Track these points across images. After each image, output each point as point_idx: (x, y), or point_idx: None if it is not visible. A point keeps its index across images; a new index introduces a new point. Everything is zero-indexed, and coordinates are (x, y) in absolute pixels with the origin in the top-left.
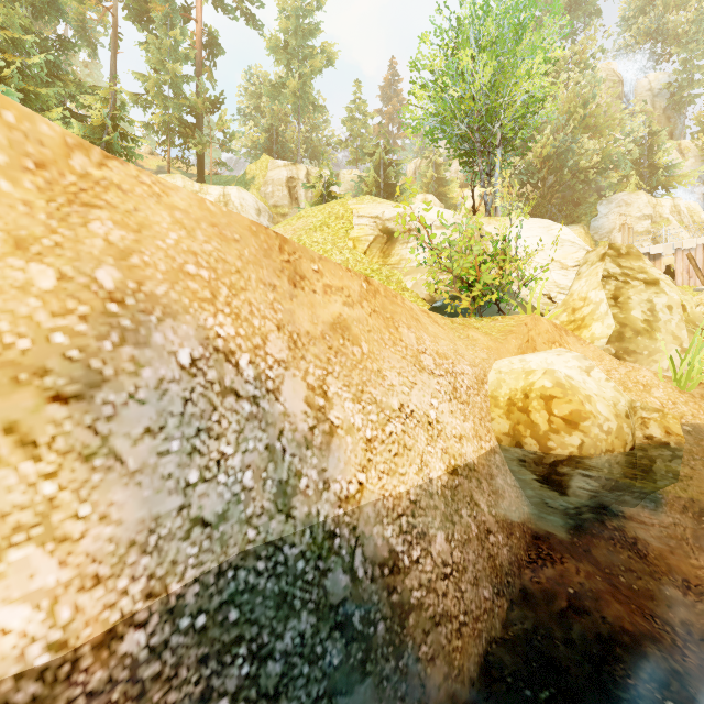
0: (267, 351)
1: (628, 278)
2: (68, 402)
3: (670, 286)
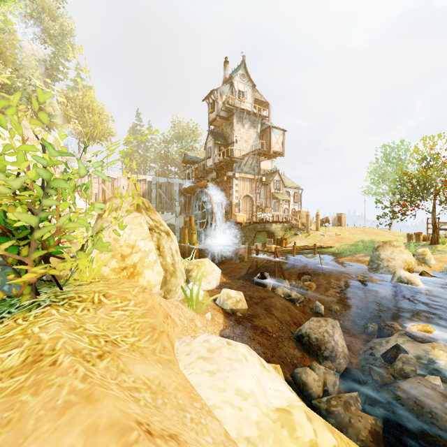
0: None
1: (159, 230)
2: None
3: (174, 236)
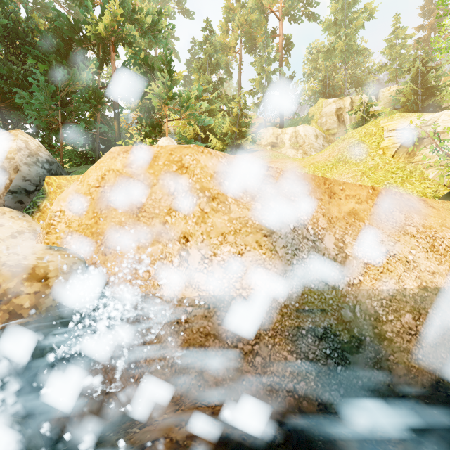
0: (318, 224)
1: None
2: (267, 237)
3: None
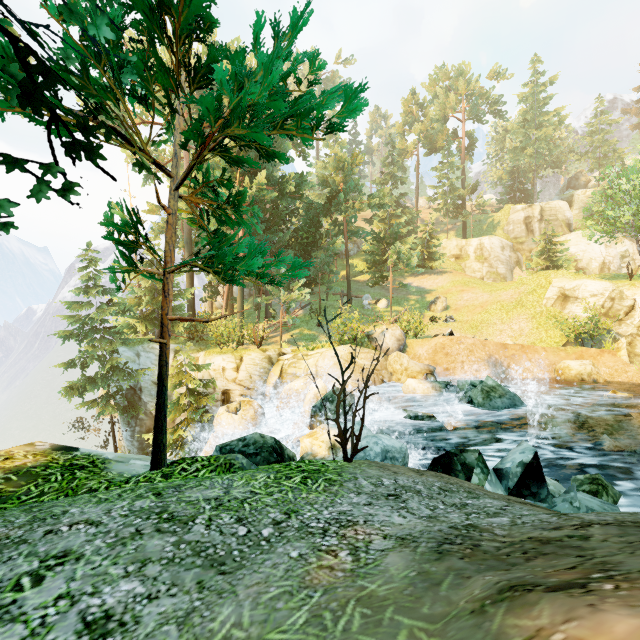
0: (502, 358)
1: (638, 336)
2: (487, 362)
3: None
